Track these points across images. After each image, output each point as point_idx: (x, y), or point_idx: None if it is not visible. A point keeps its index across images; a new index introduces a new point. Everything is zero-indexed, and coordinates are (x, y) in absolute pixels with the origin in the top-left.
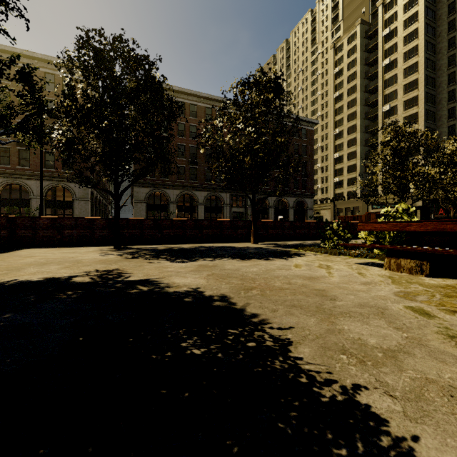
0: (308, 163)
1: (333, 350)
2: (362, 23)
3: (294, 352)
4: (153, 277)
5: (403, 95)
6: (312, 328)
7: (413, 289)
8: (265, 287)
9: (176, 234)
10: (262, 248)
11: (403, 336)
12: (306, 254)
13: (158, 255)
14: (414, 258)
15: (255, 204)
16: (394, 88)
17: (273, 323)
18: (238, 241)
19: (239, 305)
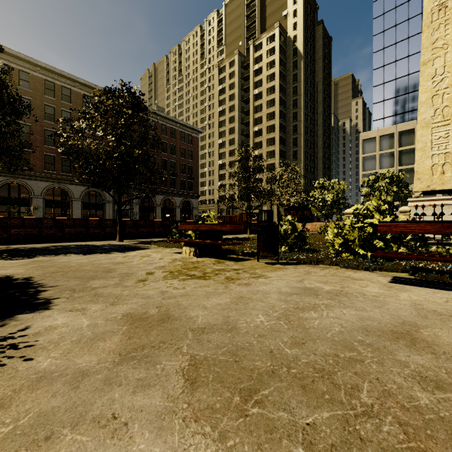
0: (194, 167)
1: (67, 290)
2: (239, 54)
3: (41, 293)
4: None
5: (266, 121)
6: (69, 285)
7: (173, 264)
8: (73, 270)
9: (29, 233)
10: (121, 244)
11: (116, 282)
12: (150, 248)
13: None
14: (194, 247)
15: (122, 205)
16: (261, 115)
17: (47, 285)
18: (107, 239)
19: (35, 281)
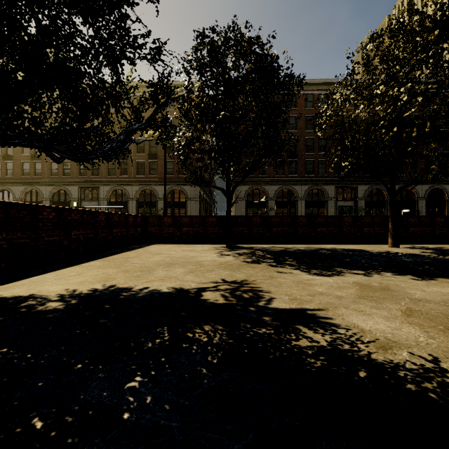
0: None
1: None
2: None
3: None
4: (308, 305)
5: None
6: None
7: None
8: None
9: (286, 232)
10: (418, 254)
11: None
12: None
13: (281, 260)
14: None
15: (395, 194)
16: None
17: None
18: (364, 242)
19: None
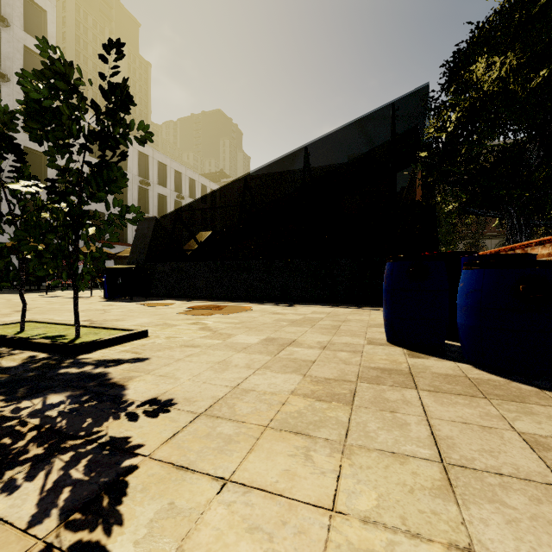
0: None
1: None
2: None
3: None
4: None
5: None
6: None
7: None
8: None
9: None
10: None
11: None
12: None
13: None
14: None
15: None
16: None
17: None
18: None
19: None
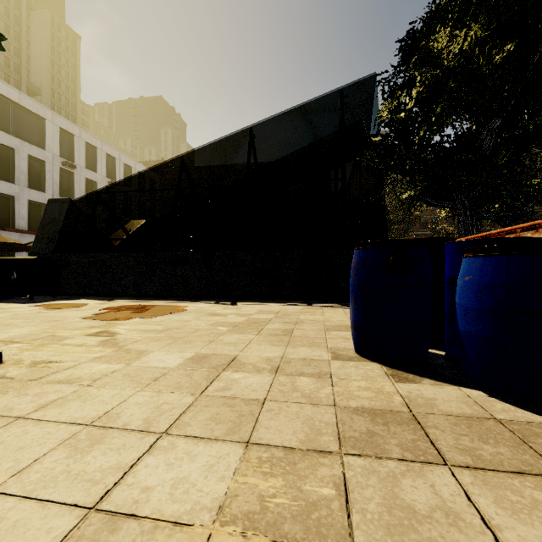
0: None
1: None
2: None
3: None
4: None
5: None
6: None
7: None
8: None
9: None
10: None
11: None
12: None
13: None
14: None
15: None
16: None
17: None
18: None
19: None
